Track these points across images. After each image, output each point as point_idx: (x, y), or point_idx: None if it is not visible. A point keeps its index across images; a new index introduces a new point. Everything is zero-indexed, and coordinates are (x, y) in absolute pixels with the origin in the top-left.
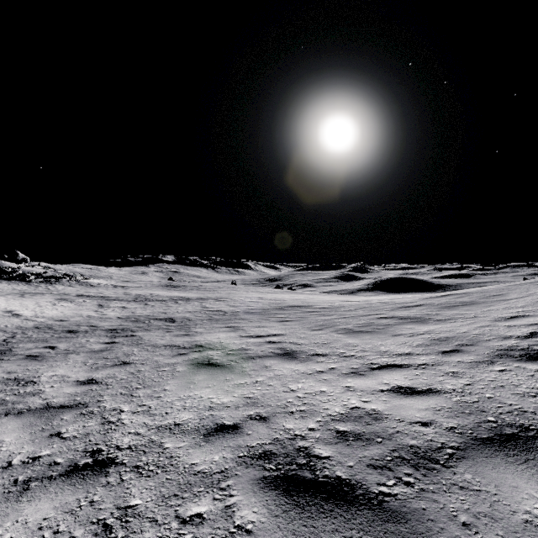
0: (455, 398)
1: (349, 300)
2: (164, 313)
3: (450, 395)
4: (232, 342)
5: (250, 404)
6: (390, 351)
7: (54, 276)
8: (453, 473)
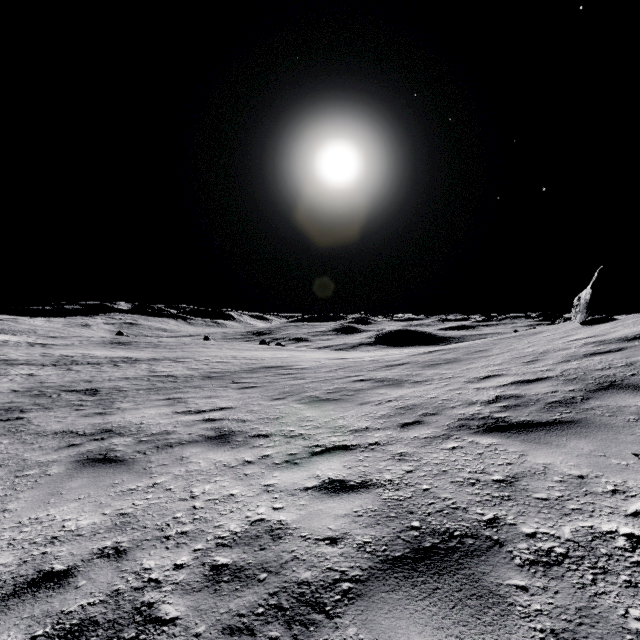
0: (387, 493)
1: (337, 358)
2: (88, 381)
3: (384, 490)
4: (156, 422)
5: (117, 527)
6: (346, 427)
7: None
8: (334, 628)
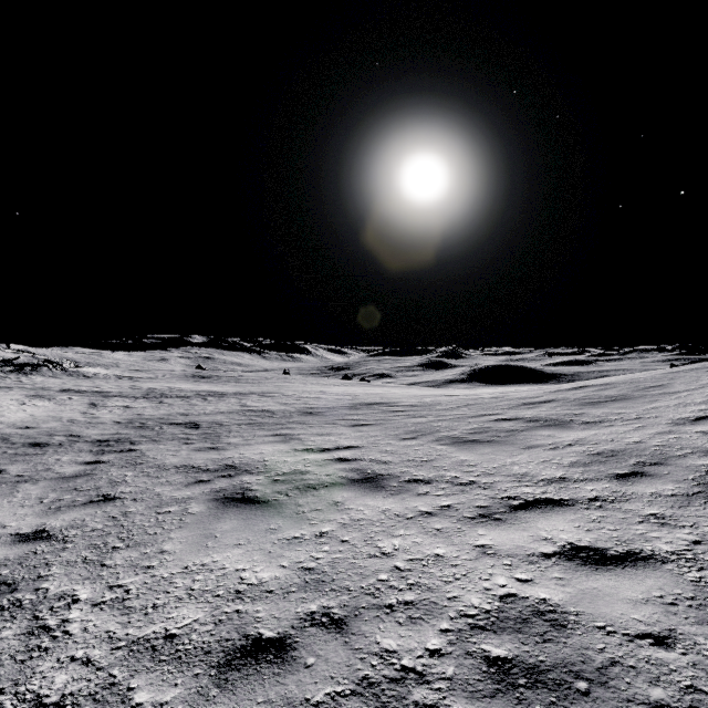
0: (689, 573)
1: (444, 394)
2: (185, 414)
3: (678, 567)
4: (282, 460)
5: (311, 586)
6: (531, 475)
7: (30, 363)
8: None
